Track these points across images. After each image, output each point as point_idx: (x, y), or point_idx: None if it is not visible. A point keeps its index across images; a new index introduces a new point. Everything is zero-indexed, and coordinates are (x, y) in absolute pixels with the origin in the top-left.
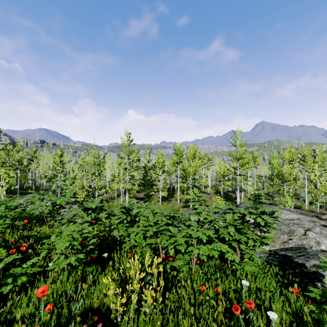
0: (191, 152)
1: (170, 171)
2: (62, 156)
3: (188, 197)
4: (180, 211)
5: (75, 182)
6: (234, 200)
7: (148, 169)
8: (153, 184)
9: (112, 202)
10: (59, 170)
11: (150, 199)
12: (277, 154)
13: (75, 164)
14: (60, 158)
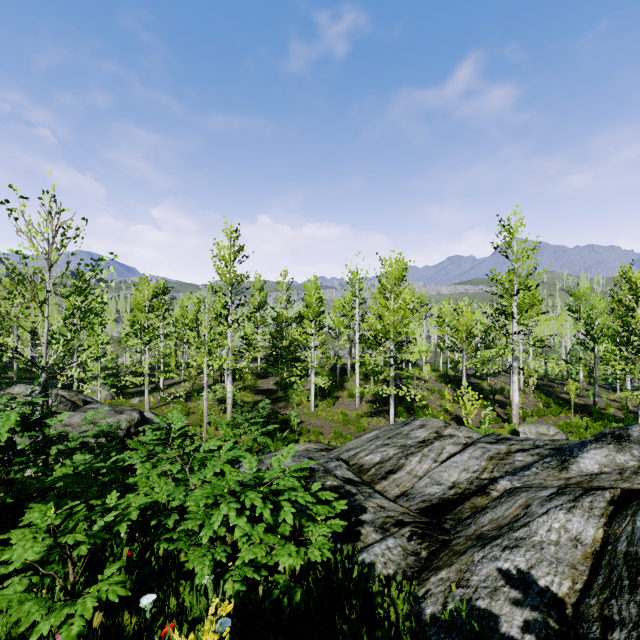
0: (393, 272)
1: (336, 327)
2: (83, 293)
3: (387, 391)
4: (369, 432)
5: (109, 352)
6: (489, 395)
7: (285, 324)
8: (298, 359)
9: (196, 400)
10: (74, 325)
11: (290, 394)
12: (587, 286)
13: (128, 316)
14: (78, 296)
